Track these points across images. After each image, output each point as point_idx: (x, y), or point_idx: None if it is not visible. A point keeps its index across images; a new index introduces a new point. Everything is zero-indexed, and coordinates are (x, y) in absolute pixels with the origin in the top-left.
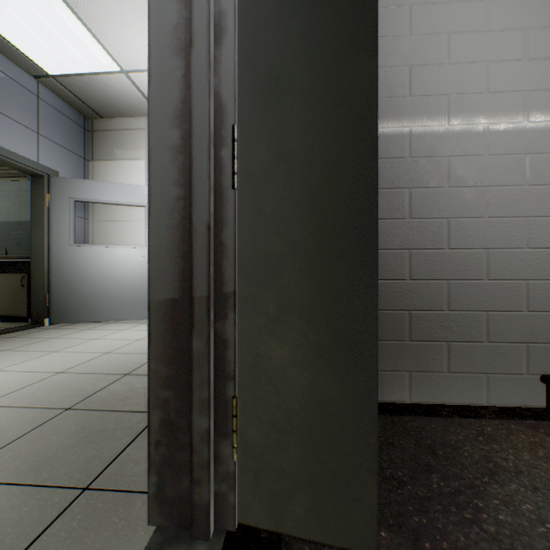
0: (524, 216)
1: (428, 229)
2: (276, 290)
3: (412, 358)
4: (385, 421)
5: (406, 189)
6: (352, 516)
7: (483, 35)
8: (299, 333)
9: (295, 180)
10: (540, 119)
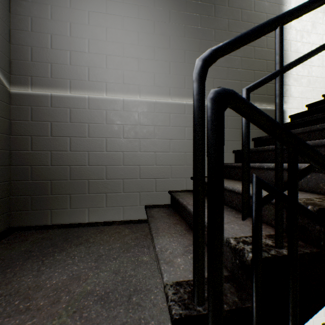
0: (139, 138)
1: (97, 142)
2: None
3: (90, 202)
4: (63, 230)
5: (87, 123)
6: None
7: (121, 58)
8: None
9: None
10: (145, 98)
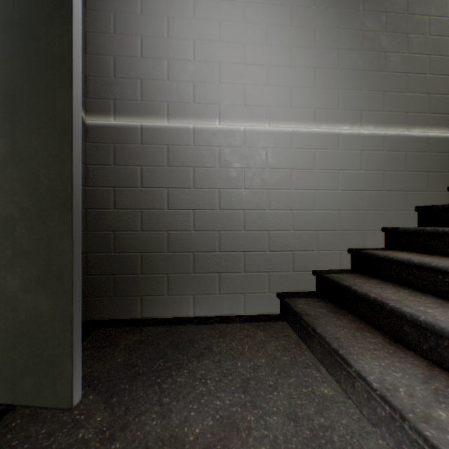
0: (267, 188)
1: (206, 195)
2: (12, 240)
3: (196, 285)
4: (163, 329)
5: (192, 167)
6: (58, 386)
7: (242, 66)
8: (26, 269)
9: (24, 167)
10: (277, 126)
